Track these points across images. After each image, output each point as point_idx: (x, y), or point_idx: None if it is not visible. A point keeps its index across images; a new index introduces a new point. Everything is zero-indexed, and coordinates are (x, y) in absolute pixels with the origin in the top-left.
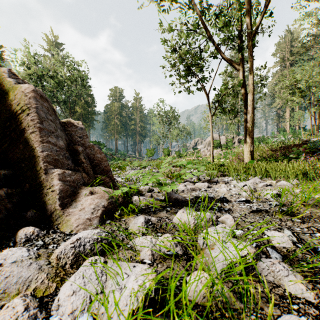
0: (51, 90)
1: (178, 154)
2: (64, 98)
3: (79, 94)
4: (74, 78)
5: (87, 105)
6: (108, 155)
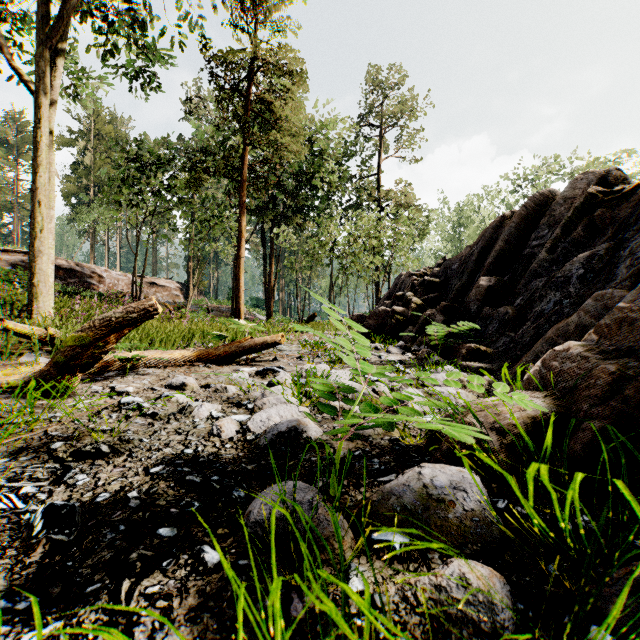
0: None
1: None
2: None
3: None
4: None
5: None
6: None
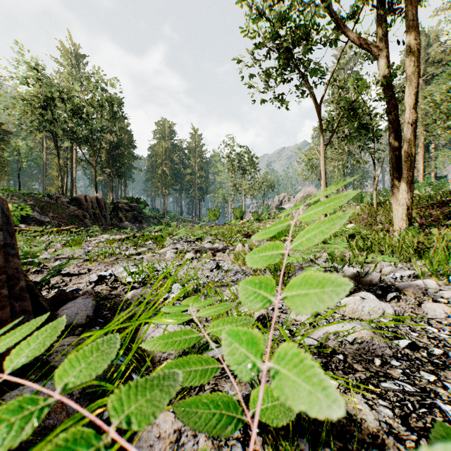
0: (64, 121)
1: (257, 217)
2: (85, 133)
3: (109, 129)
4: (100, 103)
5: (121, 145)
6: (152, 219)
